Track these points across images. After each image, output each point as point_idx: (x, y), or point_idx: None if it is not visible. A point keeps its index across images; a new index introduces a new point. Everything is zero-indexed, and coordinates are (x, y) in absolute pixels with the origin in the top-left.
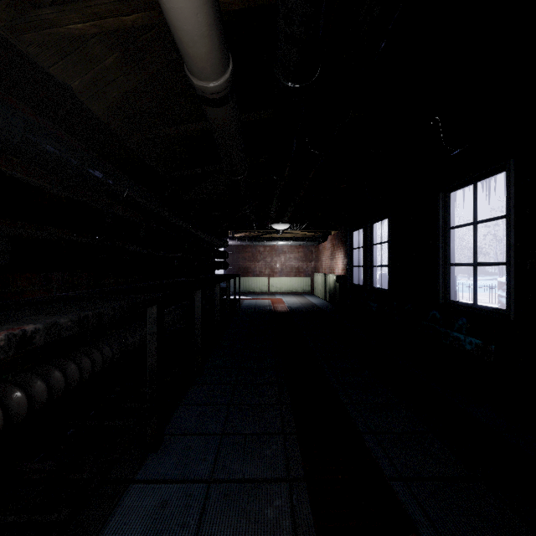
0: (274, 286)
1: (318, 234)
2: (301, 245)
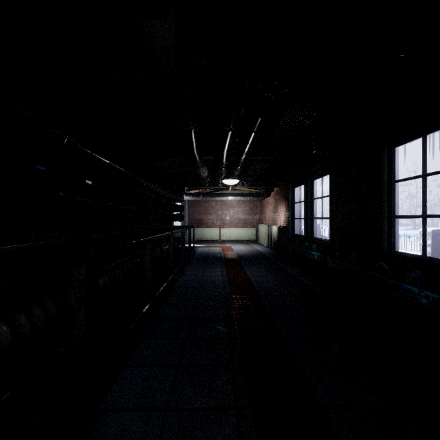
0: (224, 235)
1: (262, 191)
2: (248, 200)
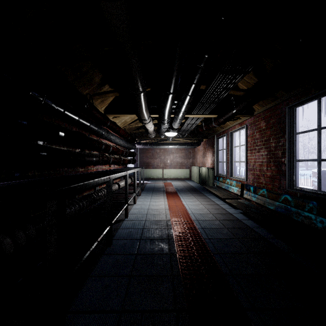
0: (166, 174)
1: (194, 141)
2: (183, 148)
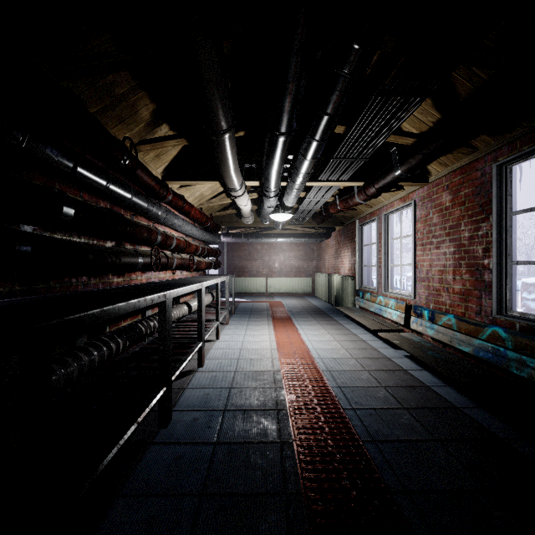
0: (272, 286)
1: (320, 231)
2: (302, 243)
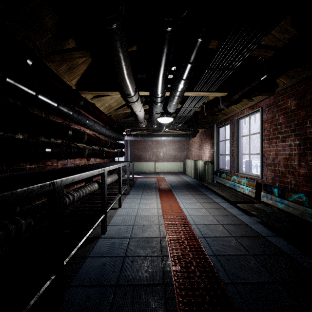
0: (158, 168)
1: (189, 133)
2: (177, 140)
